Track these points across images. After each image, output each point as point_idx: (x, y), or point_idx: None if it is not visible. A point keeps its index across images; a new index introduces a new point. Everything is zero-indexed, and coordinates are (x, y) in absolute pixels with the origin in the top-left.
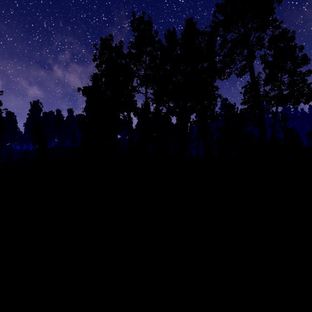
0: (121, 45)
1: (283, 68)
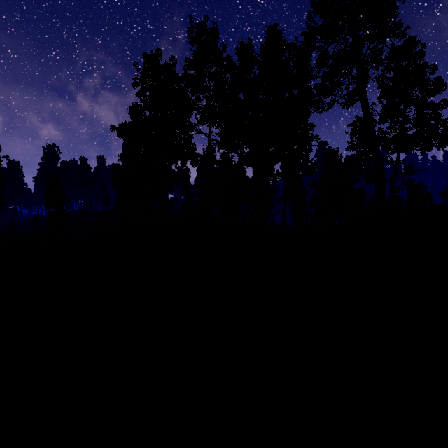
0: (173, 63)
1: (408, 96)
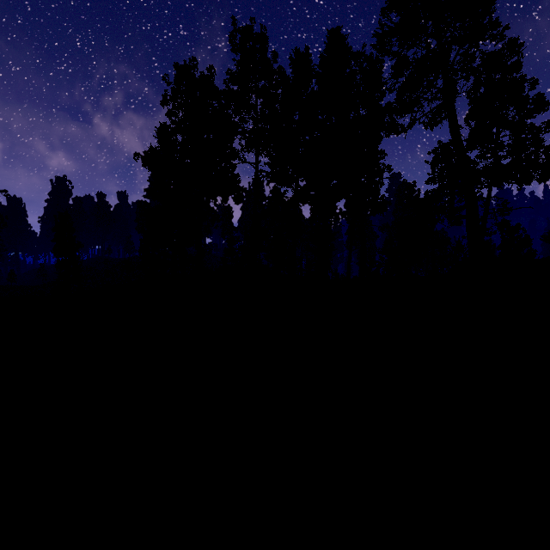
0: (211, 74)
1: (502, 118)
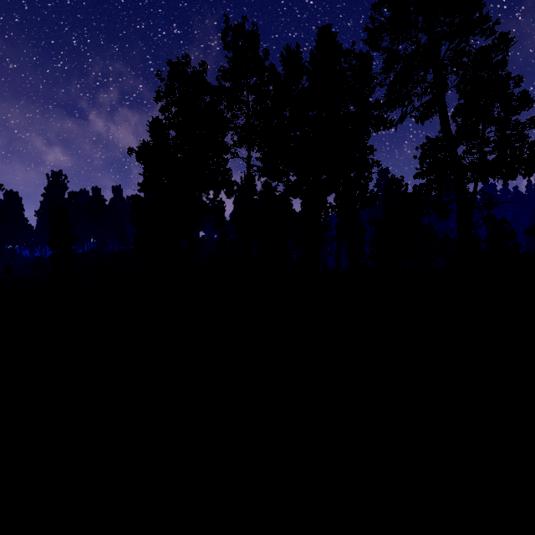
0: (204, 69)
1: (488, 114)
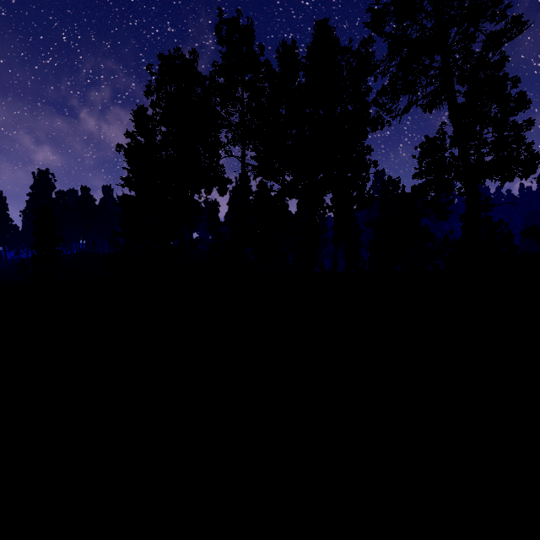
0: (194, 58)
1: (486, 115)
